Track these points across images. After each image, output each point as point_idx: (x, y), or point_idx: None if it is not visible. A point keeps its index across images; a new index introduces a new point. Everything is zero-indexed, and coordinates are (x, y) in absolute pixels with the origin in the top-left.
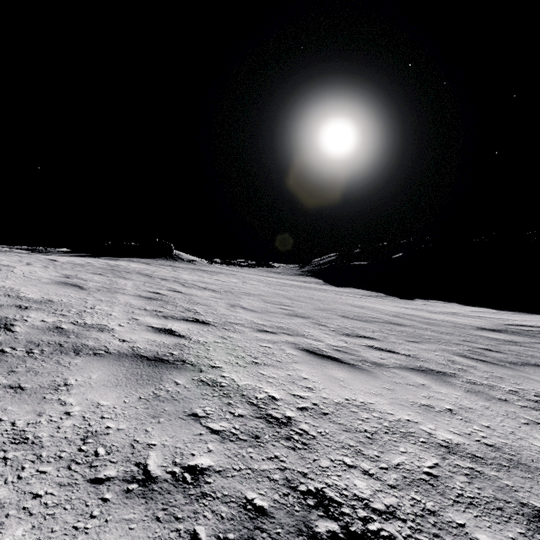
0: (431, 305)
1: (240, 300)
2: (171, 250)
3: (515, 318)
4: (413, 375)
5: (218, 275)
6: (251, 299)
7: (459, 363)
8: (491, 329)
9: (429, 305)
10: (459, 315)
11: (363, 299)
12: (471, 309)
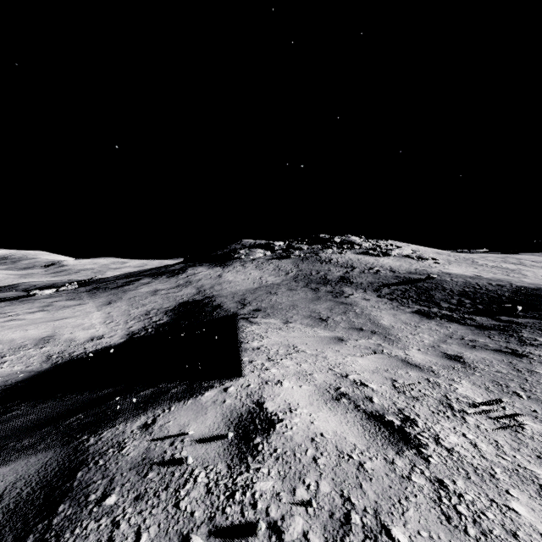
0: None
1: None
2: None
3: None
4: None
5: None
6: None
7: None
8: None
9: None
10: None
11: None
12: None
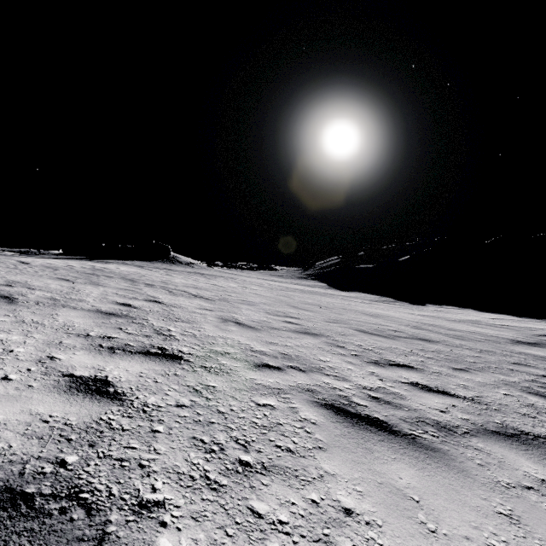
0: (446, 312)
1: (236, 312)
2: (169, 252)
3: (542, 327)
4: (508, 450)
5: (216, 279)
6: (249, 309)
7: (544, 410)
8: (527, 342)
9: (443, 311)
10: (481, 324)
11: (372, 305)
12: (490, 316)
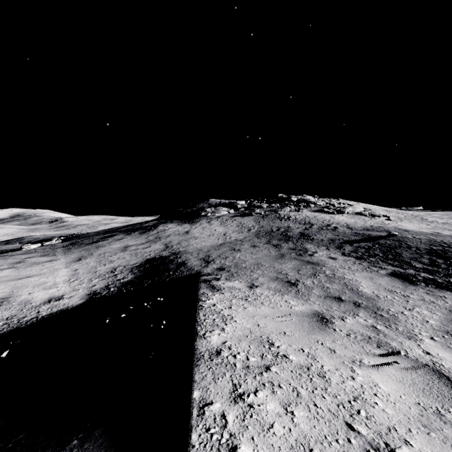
0: None
1: None
2: None
3: None
4: None
5: None
6: None
7: None
8: None
9: None
10: None
11: None
12: None
